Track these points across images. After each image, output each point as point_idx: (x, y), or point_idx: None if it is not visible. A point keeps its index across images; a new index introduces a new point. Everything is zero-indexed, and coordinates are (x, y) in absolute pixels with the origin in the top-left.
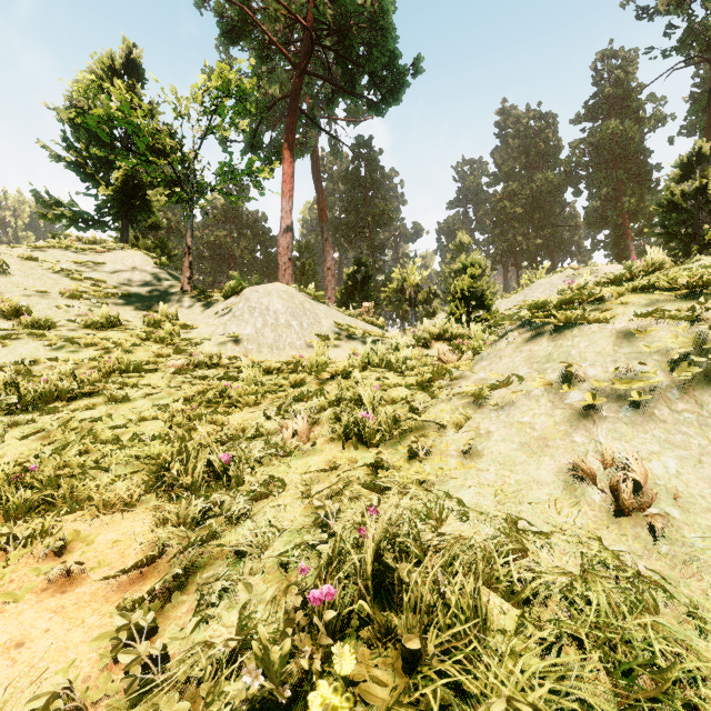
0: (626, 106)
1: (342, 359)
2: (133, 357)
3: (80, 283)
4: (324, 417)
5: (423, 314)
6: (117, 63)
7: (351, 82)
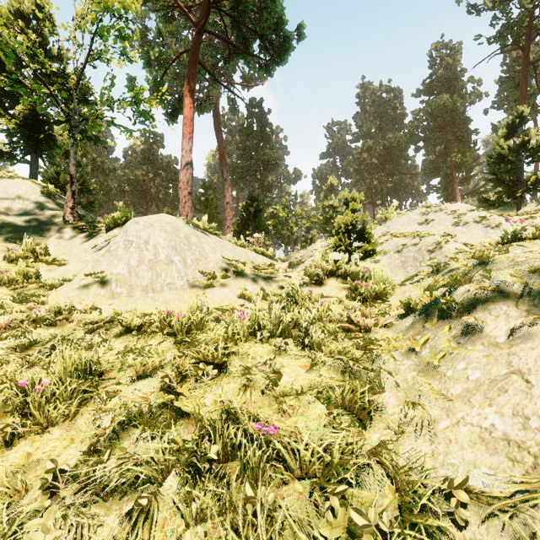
0: (453, 85)
1: (229, 301)
2: None
3: None
4: (160, 504)
5: (303, 241)
6: (25, 7)
7: (245, 44)
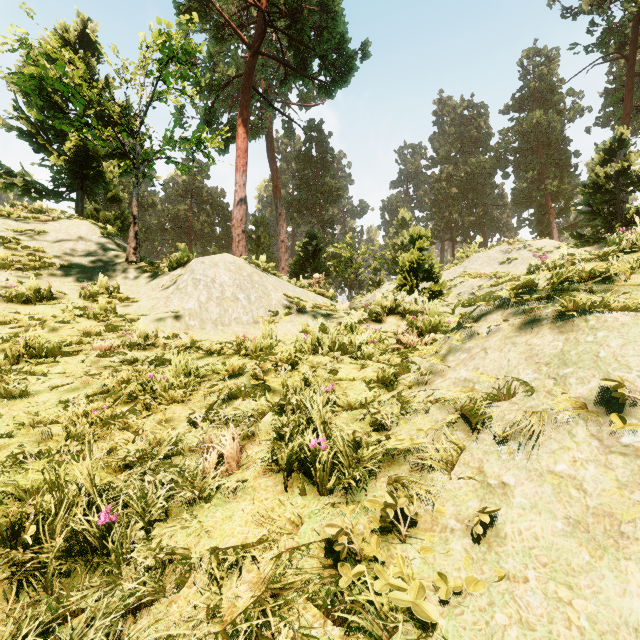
0: (548, 98)
1: (292, 335)
2: (55, 336)
3: (15, 253)
4: (264, 425)
5: (369, 284)
6: (71, 36)
7: (303, 65)
